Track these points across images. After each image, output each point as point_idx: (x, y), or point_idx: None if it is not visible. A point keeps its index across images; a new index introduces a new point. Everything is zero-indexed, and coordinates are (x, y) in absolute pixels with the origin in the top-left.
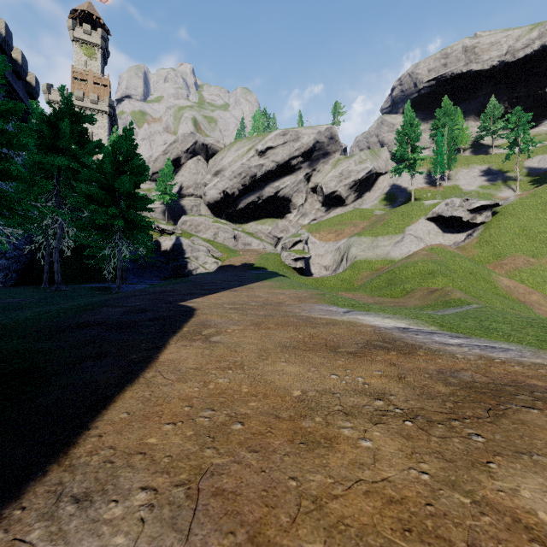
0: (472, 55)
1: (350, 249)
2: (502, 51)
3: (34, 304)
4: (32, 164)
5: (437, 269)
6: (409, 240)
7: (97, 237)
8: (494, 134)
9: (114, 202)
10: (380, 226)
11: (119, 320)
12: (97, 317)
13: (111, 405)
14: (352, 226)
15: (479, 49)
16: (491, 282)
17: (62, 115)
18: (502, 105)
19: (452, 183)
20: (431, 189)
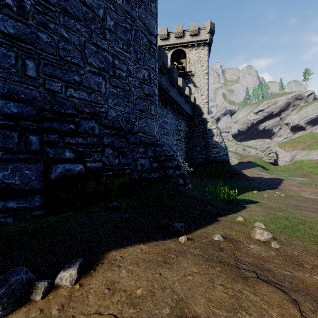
0: None
1: (295, 156)
2: None
3: None
4: None
5: (314, 166)
6: None
7: None
8: None
9: None
10: (314, 145)
11: None
12: None
13: None
14: (303, 143)
15: None
16: None
17: None
18: None
19: None
20: None
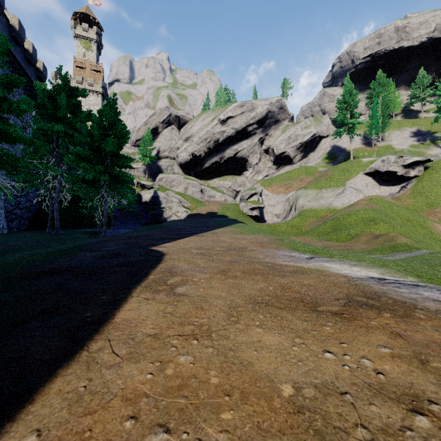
0: (403, 34)
1: (298, 200)
2: (431, 29)
3: (30, 247)
4: (39, 132)
5: (377, 217)
6: (350, 192)
7: (86, 190)
8: (423, 101)
9: (100, 161)
10: (324, 181)
11: (90, 265)
12: (71, 262)
13: (24, 410)
14: (299, 180)
15: (410, 29)
16: (427, 228)
17: (61, 91)
18: (430, 75)
19: (386, 143)
20: (367, 148)
